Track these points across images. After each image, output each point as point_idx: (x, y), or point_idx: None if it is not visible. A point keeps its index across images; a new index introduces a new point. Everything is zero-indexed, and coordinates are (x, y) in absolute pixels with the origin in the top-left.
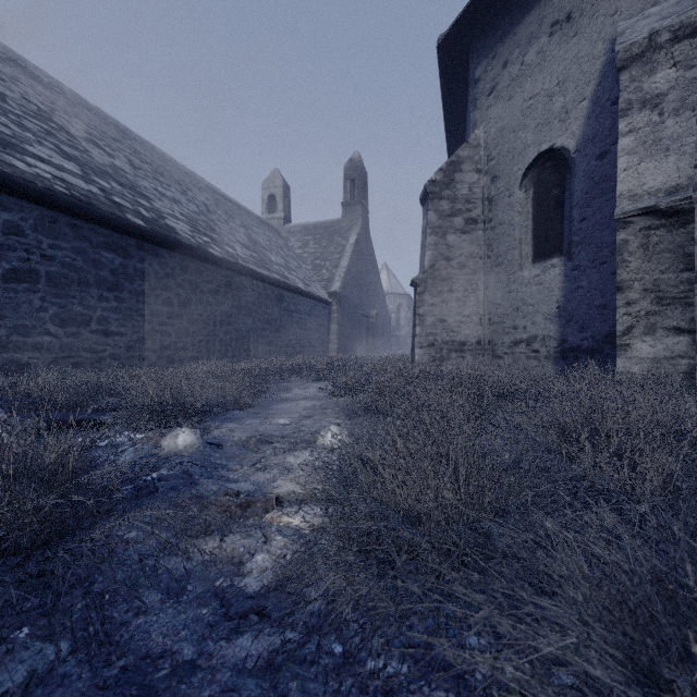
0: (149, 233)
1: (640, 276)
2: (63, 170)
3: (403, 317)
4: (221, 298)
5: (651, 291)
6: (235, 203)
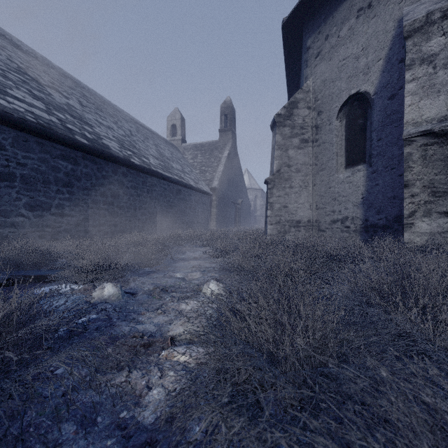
0: (91, 148)
1: (421, 177)
2: (33, 106)
3: (258, 204)
4: (139, 192)
5: (428, 187)
6: (150, 129)
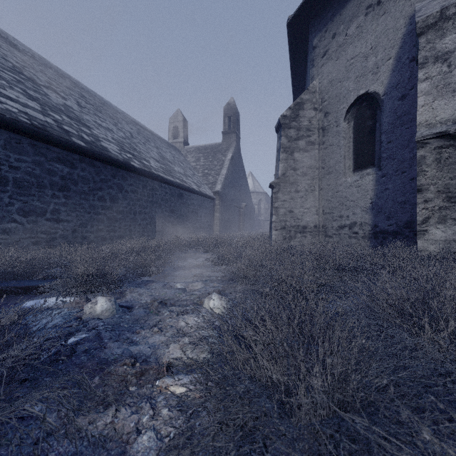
0: (88, 151)
1: (435, 181)
2: (27, 107)
3: (262, 207)
4: (140, 196)
5: (443, 192)
6: (151, 131)
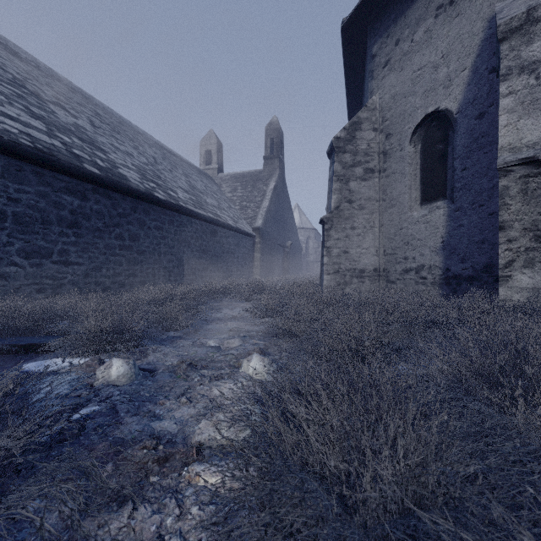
0: (103, 180)
1: (520, 217)
2: (30, 126)
3: (311, 246)
4: (165, 233)
5: (530, 230)
6: (179, 156)
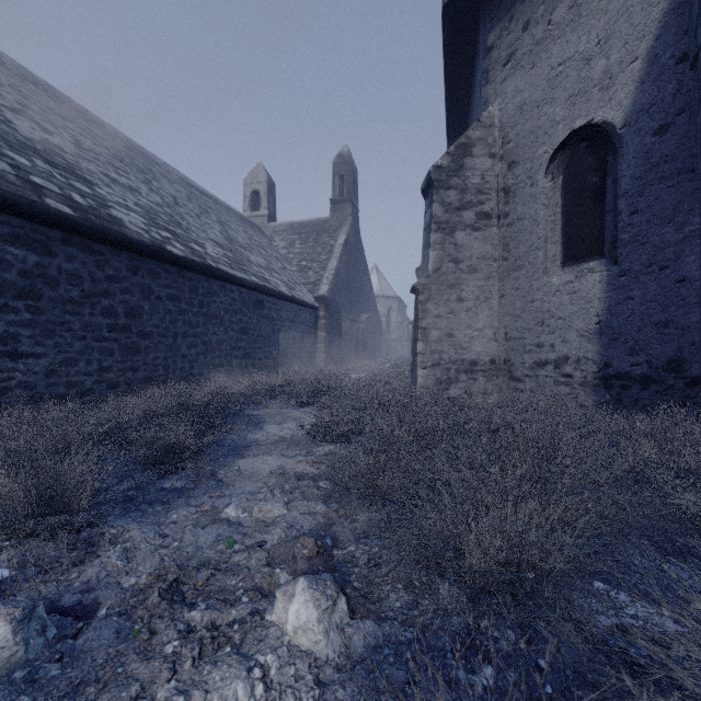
0: (79, 224)
1: None
2: None
3: (394, 321)
4: (184, 306)
5: None
6: (214, 198)
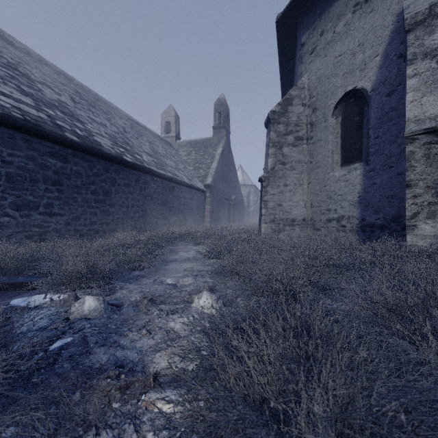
0: (81, 146)
1: (424, 176)
2: (20, 102)
3: (251, 200)
4: (132, 189)
5: (432, 187)
6: (144, 126)
